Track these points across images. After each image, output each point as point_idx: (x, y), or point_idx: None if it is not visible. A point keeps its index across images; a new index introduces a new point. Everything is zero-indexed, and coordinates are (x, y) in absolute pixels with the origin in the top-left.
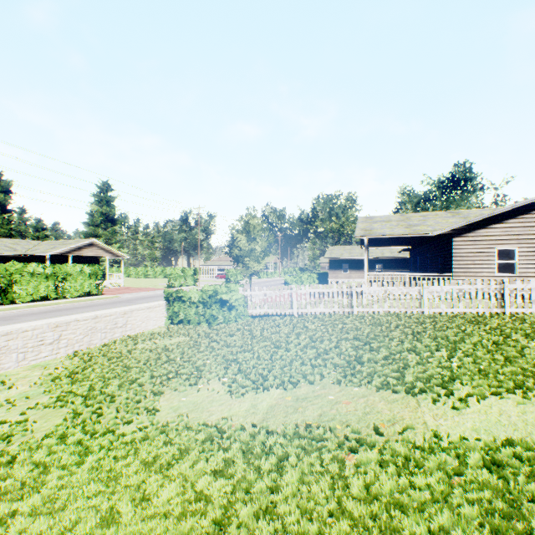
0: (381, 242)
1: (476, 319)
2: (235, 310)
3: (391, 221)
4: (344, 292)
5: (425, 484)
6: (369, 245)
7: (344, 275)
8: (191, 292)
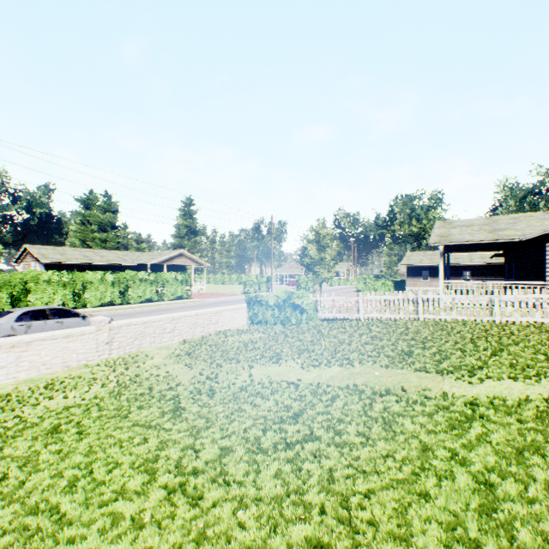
0: (462, 247)
1: None
2: (306, 313)
3: (473, 226)
4: (410, 299)
5: (421, 410)
6: (450, 251)
7: (424, 283)
8: (268, 297)
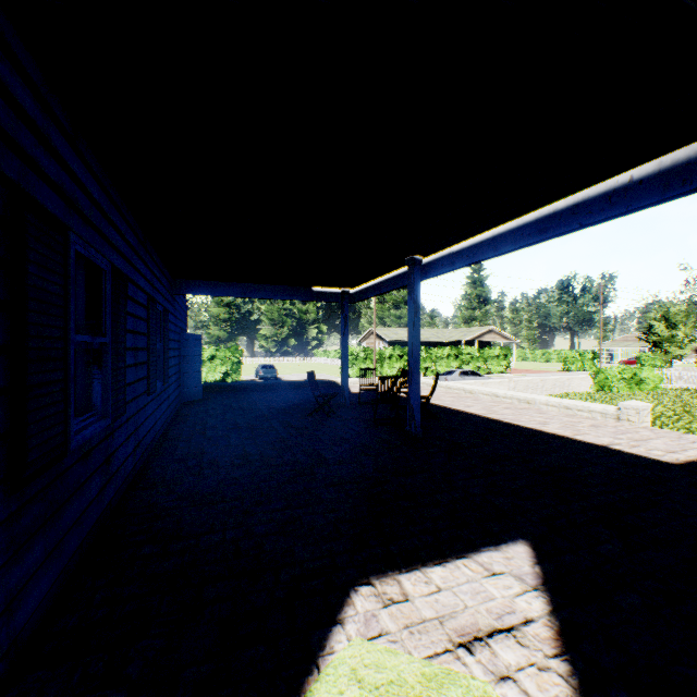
0: None
1: None
2: (650, 383)
3: None
4: None
5: None
6: None
7: None
8: (612, 370)
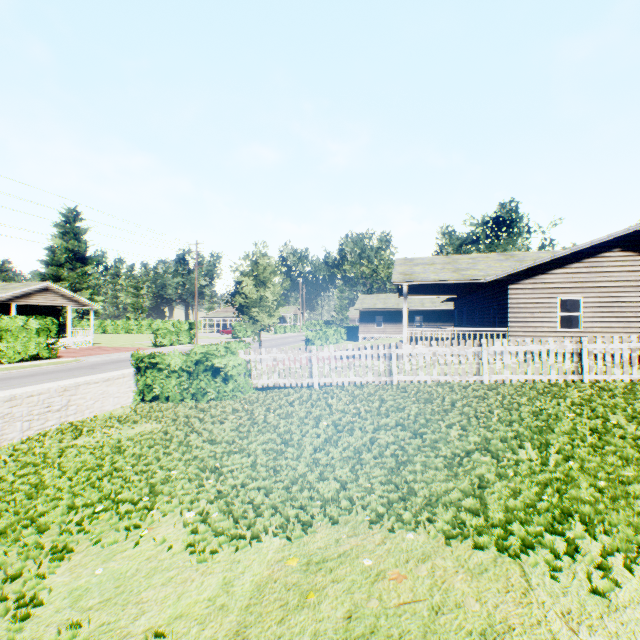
0: (423, 289)
1: (551, 390)
2: (233, 381)
3: (435, 264)
4: (381, 354)
5: None
6: (409, 293)
7: (378, 330)
8: (171, 357)
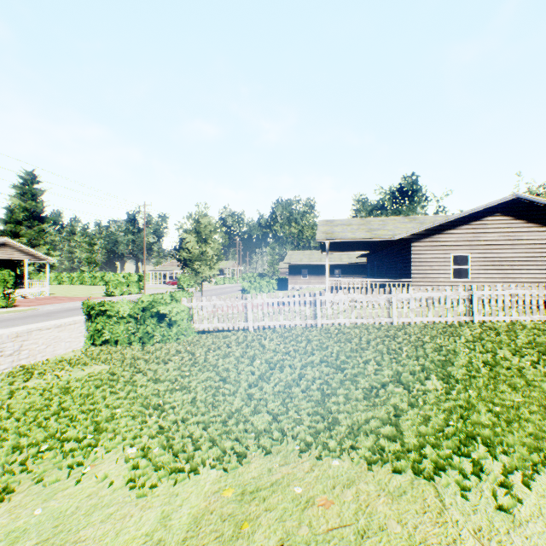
0: (342, 246)
1: (448, 330)
2: (176, 326)
3: (352, 225)
4: (307, 301)
5: None
6: (330, 250)
7: (304, 281)
8: (120, 305)
